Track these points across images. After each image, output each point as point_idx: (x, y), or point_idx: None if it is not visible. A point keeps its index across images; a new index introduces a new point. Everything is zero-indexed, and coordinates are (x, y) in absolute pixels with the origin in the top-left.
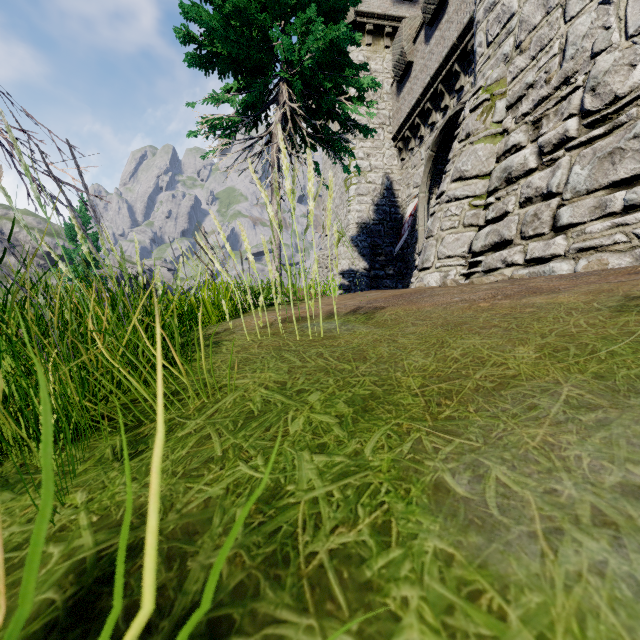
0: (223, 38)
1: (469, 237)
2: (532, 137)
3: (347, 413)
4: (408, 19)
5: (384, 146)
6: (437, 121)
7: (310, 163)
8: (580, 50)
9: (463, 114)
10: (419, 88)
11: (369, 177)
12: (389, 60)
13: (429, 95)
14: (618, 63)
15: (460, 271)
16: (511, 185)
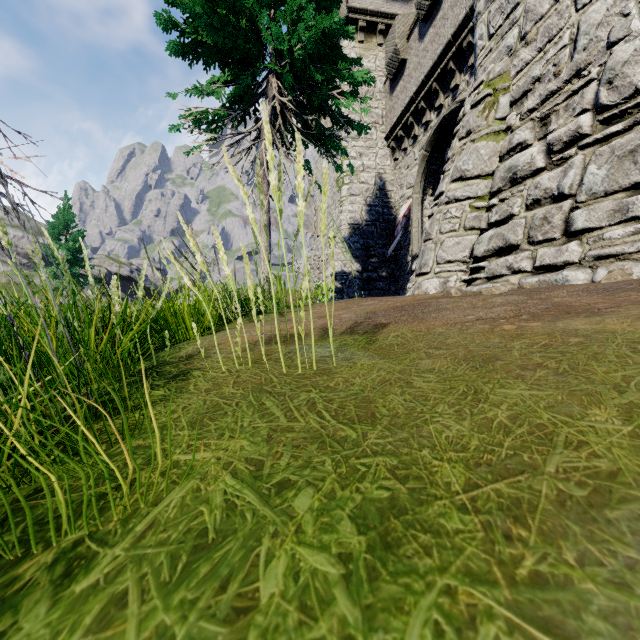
0: (208, 25)
1: (470, 241)
2: (539, 134)
3: (357, 548)
4: (401, 16)
5: (377, 145)
6: (431, 120)
7: (299, 153)
8: (594, 40)
9: (463, 110)
10: (413, 86)
11: (362, 177)
12: (382, 58)
13: (423, 94)
14: (639, 53)
15: (461, 277)
16: (516, 186)
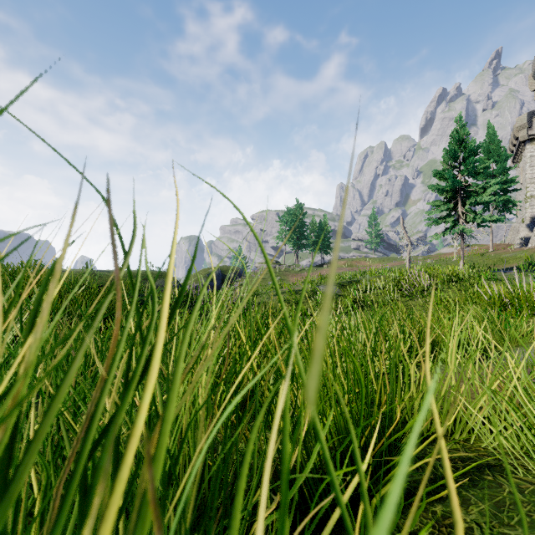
0: None
1: None
2: None
3: (498, 255)
4: None
5: None
6: None
7: (497, 242)
8: None
9: None
10: None
11: None
12: None
13: None
14: None
15: (534, 244)
16: None
